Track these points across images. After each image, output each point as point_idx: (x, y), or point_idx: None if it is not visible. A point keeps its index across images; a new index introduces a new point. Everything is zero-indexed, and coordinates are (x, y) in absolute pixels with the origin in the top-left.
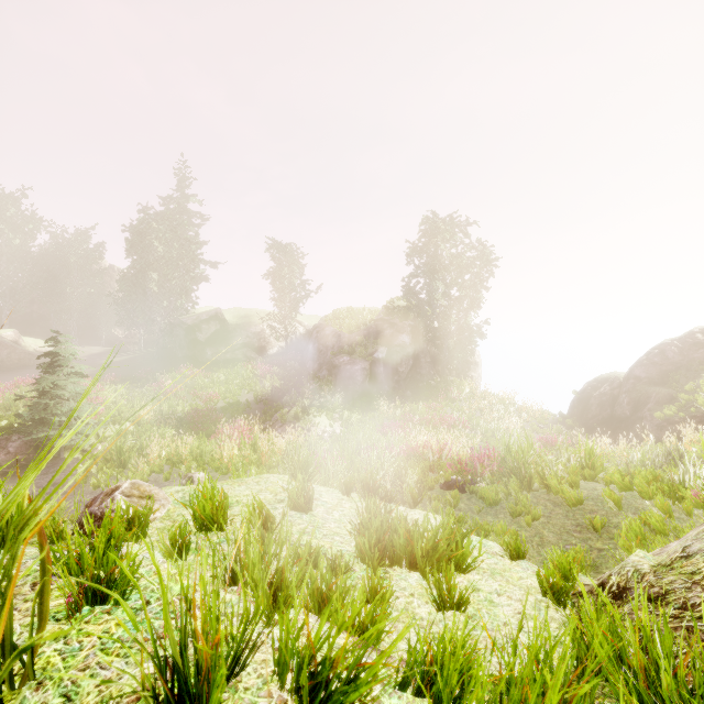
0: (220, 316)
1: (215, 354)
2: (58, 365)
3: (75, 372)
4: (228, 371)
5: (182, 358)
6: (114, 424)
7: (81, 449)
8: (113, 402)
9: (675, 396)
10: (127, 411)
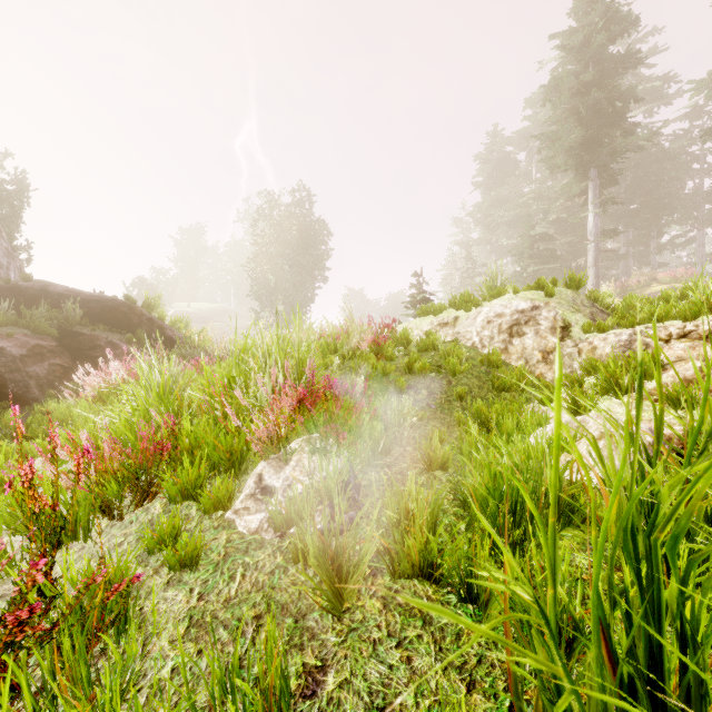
0: None
1: None
2: None
3: None
4: None
5: None
6: None
7: None
8: None
9: None
10: None
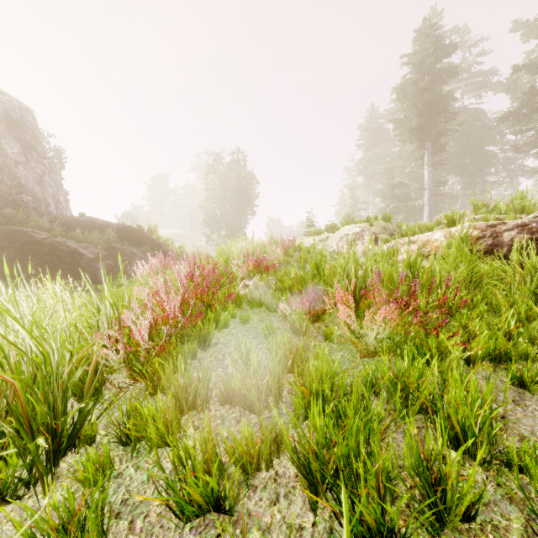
0: None
1: None
2: None
3: None
4: None
5: None
6: None
7: None
8: None
9: None
10: None
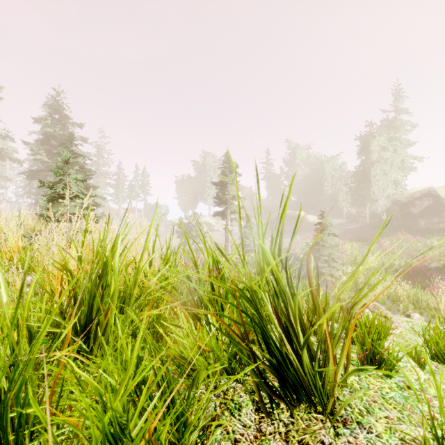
0: (432, 193)
1: (427, 224)
2: (323, 229)
3: (331, 233)
4: (441, 238)
5: (397, 226)
6: (352, 265)
7: (334, 276)
8: (350, 252)
9: None
10: (359, 259)
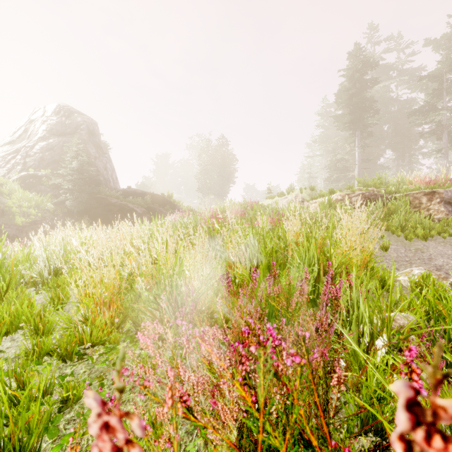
0: None
1: None
2: None
3: None
4: None
5: None
6: None
7: None
8: None
9: (5, 210)
10: None
